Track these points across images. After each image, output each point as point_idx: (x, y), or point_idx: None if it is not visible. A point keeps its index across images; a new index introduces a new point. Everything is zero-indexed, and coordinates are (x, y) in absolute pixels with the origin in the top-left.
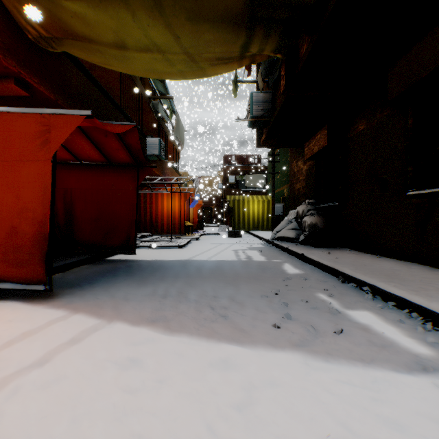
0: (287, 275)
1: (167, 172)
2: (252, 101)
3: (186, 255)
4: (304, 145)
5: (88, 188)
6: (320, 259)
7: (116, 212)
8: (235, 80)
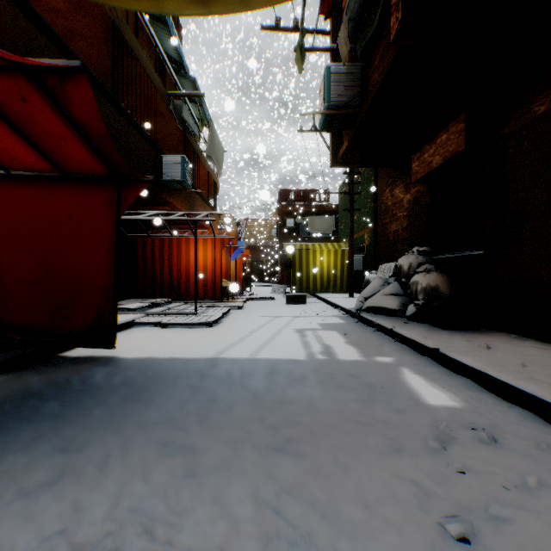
0: (433, 415)
1: (198, 209)
2: (329, 80)
3: (215, 344)
4: (412, 157)
5: (25, 223)
6: (490, 369)
7: (77, 268)
8: (301, 41)
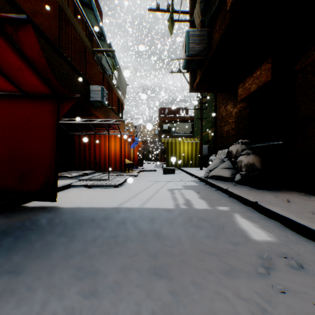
0: (258, 247)
1: (111, 118)
2: (188, 39)
3: (119, 198)
4: (238, 86)
5: (0, 123)
6: (292, 215)
7: (33, 152)
8: (171, 15)
